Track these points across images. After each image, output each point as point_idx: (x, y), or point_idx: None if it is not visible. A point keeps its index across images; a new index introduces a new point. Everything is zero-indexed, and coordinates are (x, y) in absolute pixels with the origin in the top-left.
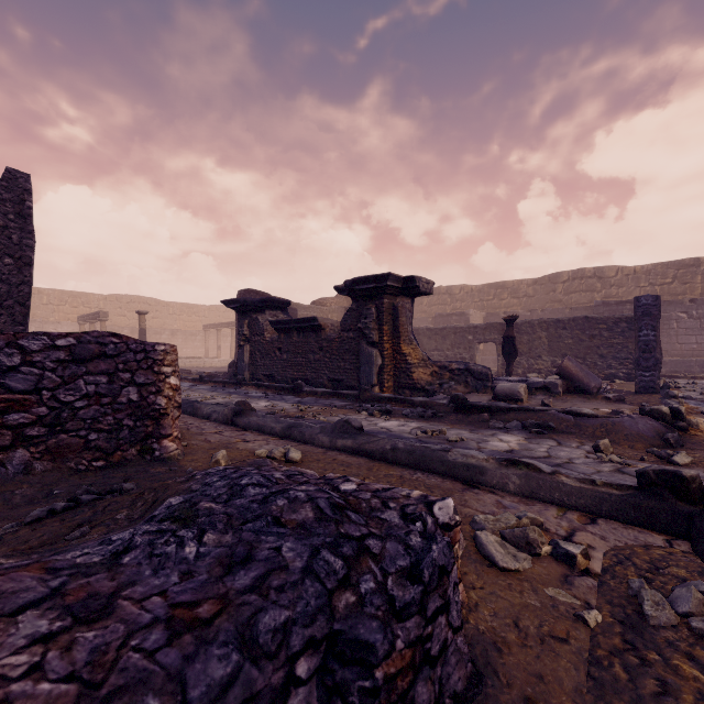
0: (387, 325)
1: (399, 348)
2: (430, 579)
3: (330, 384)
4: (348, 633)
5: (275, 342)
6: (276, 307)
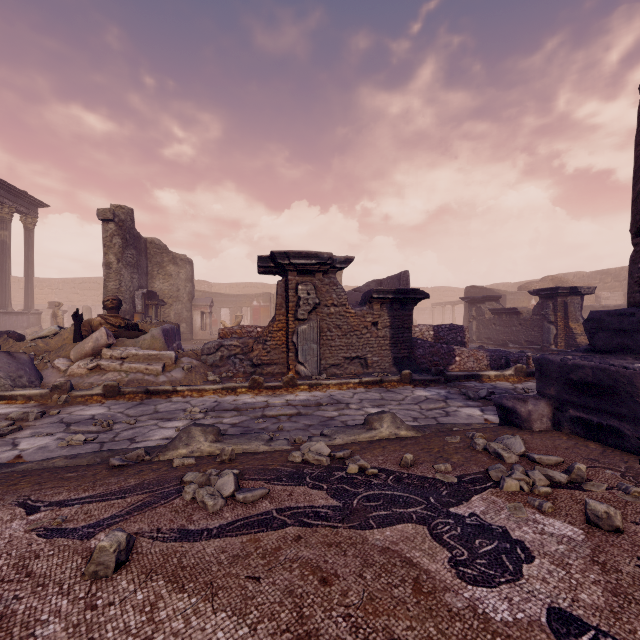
0: (560, 312)
1: (568, 325)
2: (520, 356)
3: (525, 343)
4: (508, 356)
5: (491, 320)
6: (492, 300)
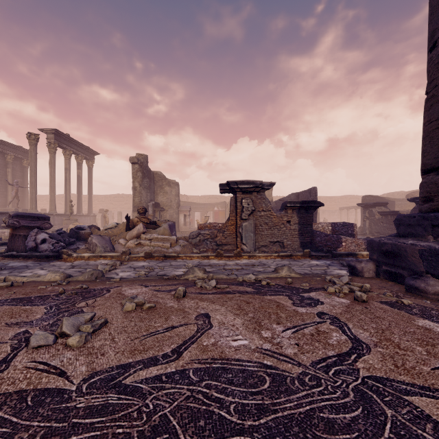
0: None
1: None
2: None
3: None
4: None
5: (380, 219)
6: (380, 205)
